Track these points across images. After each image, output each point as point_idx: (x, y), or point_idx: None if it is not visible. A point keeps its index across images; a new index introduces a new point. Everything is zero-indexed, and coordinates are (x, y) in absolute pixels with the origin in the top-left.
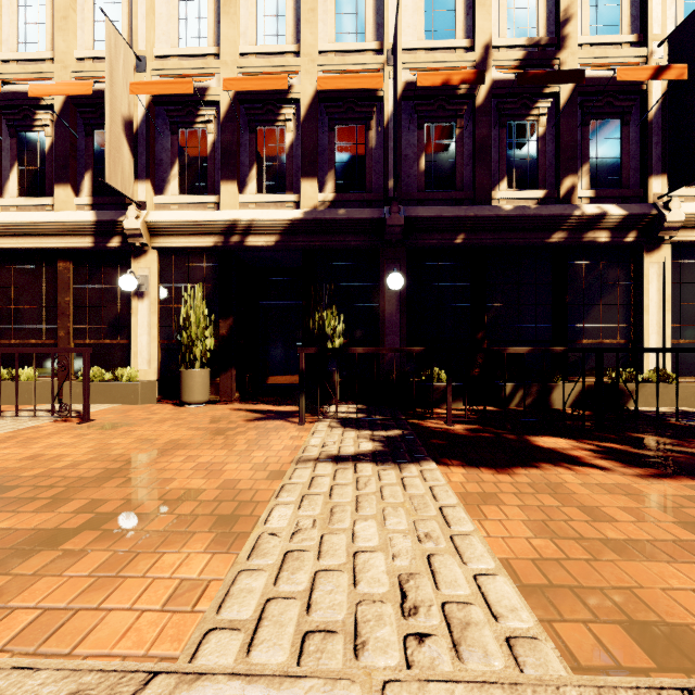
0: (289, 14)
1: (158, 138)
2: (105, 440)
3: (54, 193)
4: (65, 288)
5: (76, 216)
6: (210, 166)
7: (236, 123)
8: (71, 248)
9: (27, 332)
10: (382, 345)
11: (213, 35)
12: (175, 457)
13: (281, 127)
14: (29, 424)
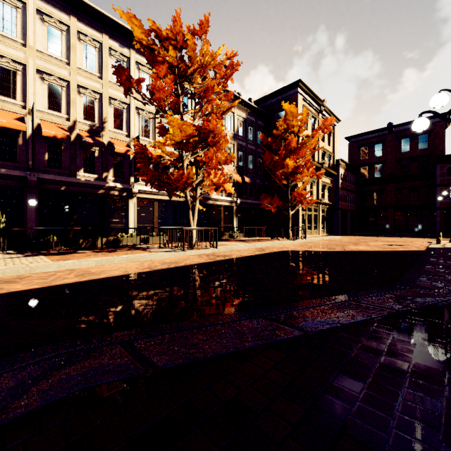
0: None
1: None
2: None
3: None
4: None
5: None
6: None
7: None
8: None
9: None
10: (26, 227)
11: None
12: None
13: None
14: None
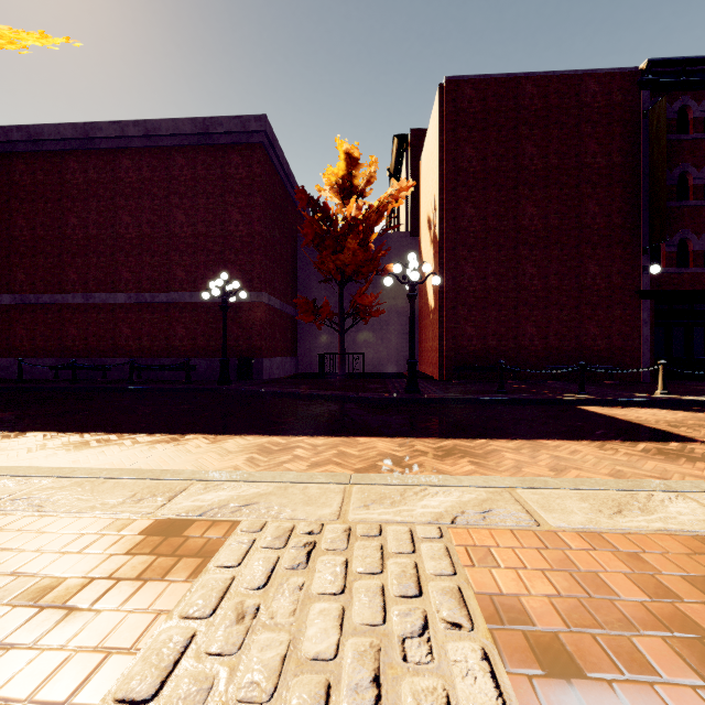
0: None
1: None
2: None
3: None
4: None
5: None
6: None
7: None
8: None
9: None
10: None
11: None
12: None
13: None
14: None
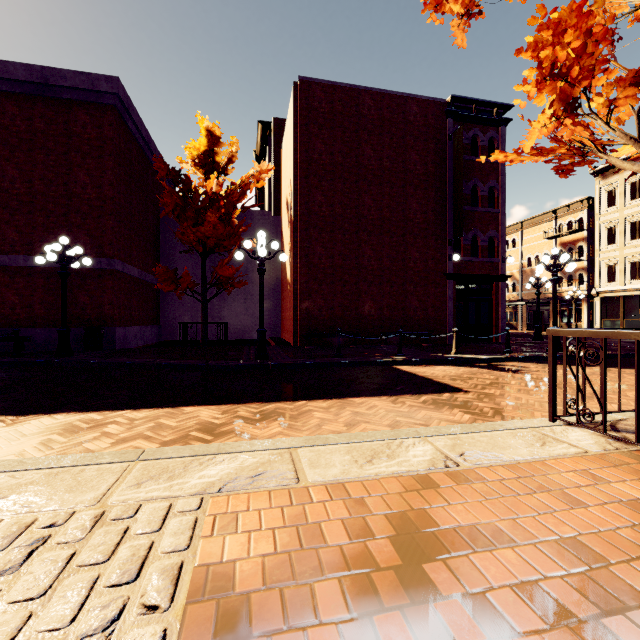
0: None
1: None
2: None
3: None
4: None
5: None
6: None
7: None
8: None
9: None
10: None
11: None
12: None
13: None
14: None
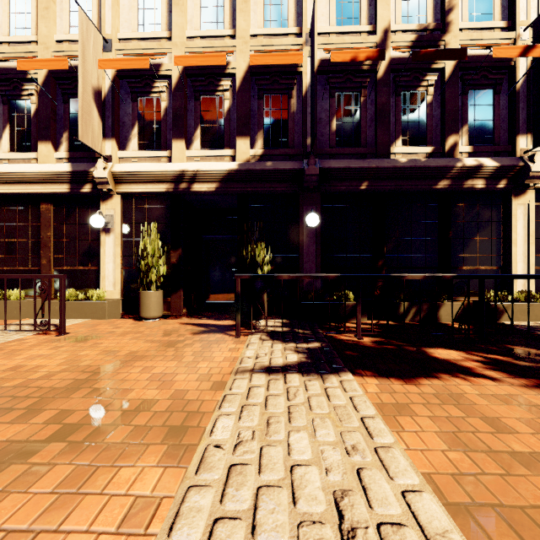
0: (226, 5)
1: (121, 105)
2: (77, 351)
3: (38, 149)
4: (47, 225)
5: (55, 167)
6: (163, 127)
7: (184, 92)
8: (51, 193)
9: (17, 261)
10: (302, 271)
11: (165, 22)
12: (133, 368)
13: (220, 96)
14: (16, 336)
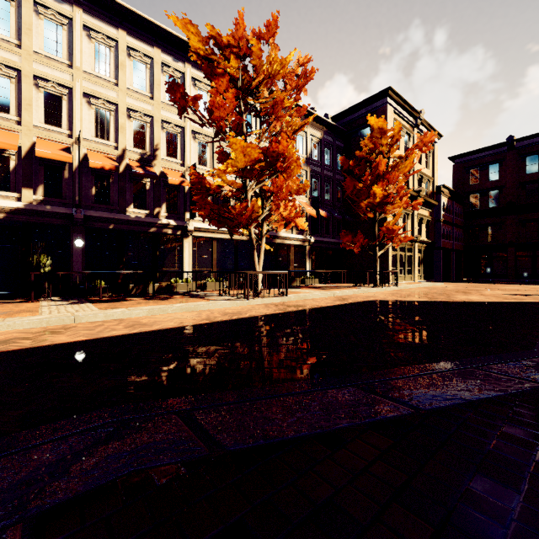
0: (13, 100)
1: None
2: None
3: None
4: None
5: None
6: None
7: None
8: None
9: None
10: (72, 270)
11: None
12: None
13: (7, 156)
14: None
